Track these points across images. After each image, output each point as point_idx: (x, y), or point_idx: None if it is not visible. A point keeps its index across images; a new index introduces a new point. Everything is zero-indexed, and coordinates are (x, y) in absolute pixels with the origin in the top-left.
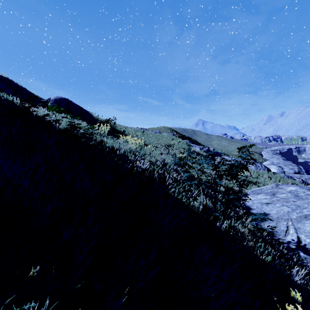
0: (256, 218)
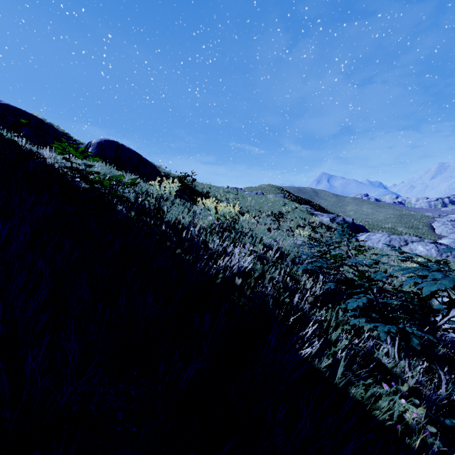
0: None
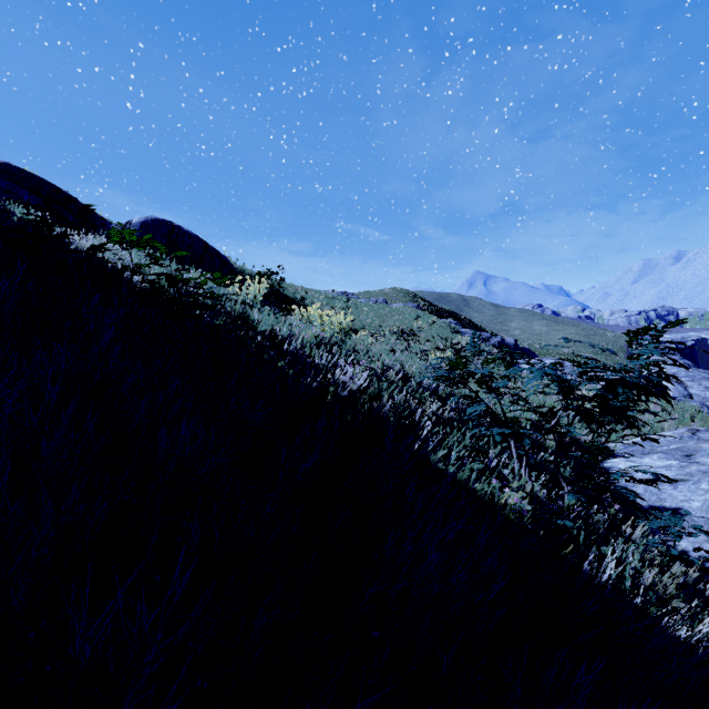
0: (662, 526)
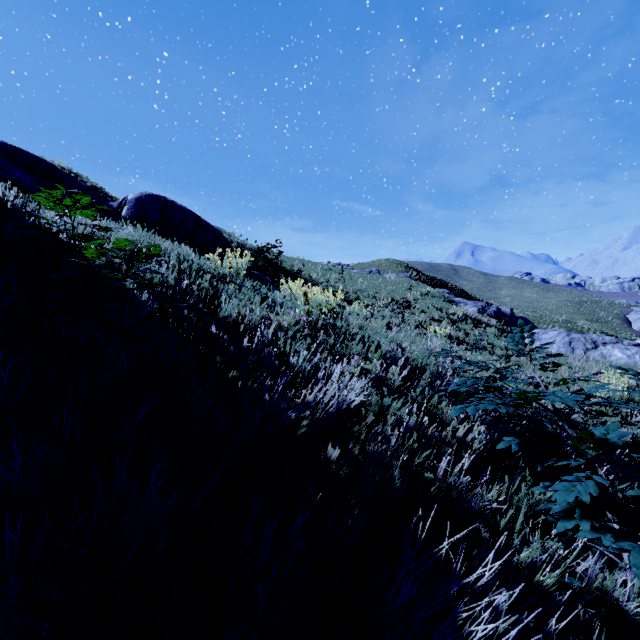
0: None
